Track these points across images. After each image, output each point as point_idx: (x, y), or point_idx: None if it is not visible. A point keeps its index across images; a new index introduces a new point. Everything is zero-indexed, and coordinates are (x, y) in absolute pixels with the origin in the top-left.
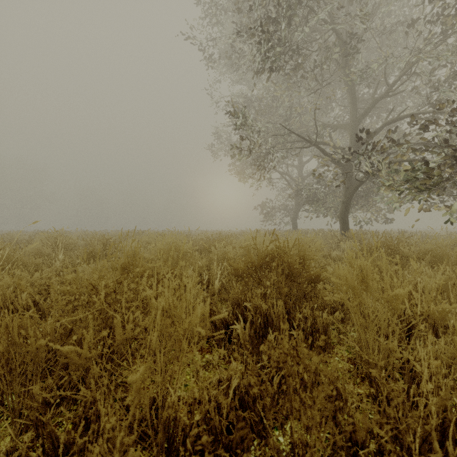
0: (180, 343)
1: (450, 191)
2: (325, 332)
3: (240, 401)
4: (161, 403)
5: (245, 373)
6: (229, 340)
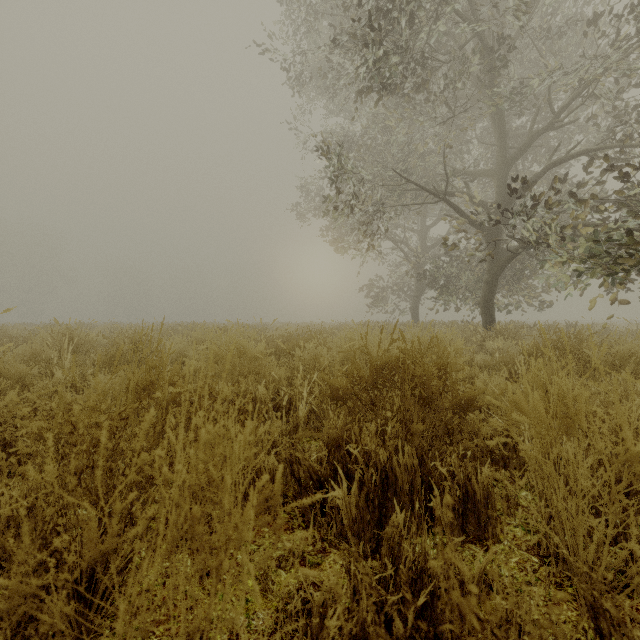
0: (221, 559)
1: None
2: (487, 497)
3: None
4: None
5: (353, 603)
6: (322, 509)
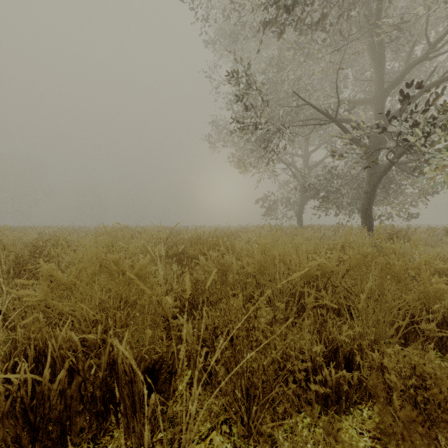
0: None
1: None
2: None
3: None
4: None
5: None
6: None
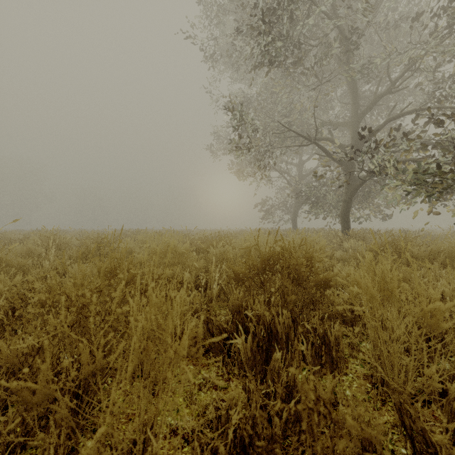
0: (165, 374)
1: (453, 189)
2: (337, 345)
3: (242, 441)
4: (140, 452)
5: (248, 406)
6: (228, 353)
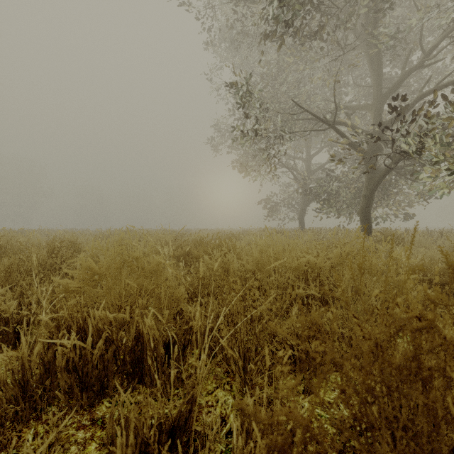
0: None
1: None
2: None
3: None
4: None
5: None
6: None
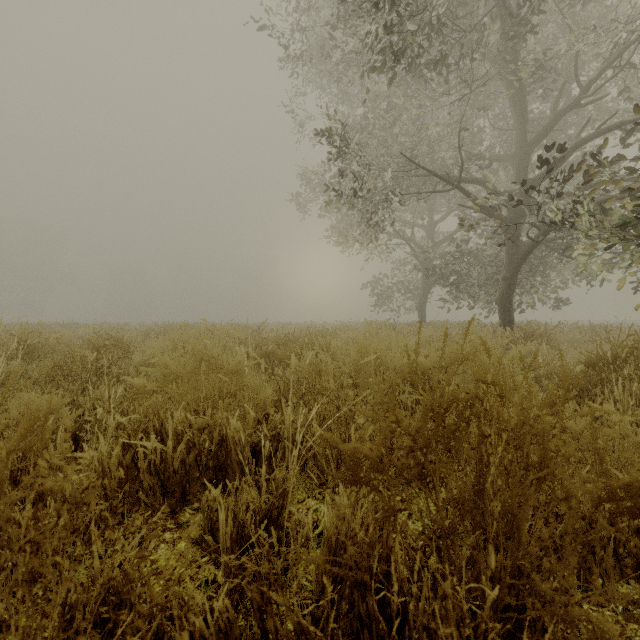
0: None
1: None
2: None
3: None
4: None
5: None
6: None
